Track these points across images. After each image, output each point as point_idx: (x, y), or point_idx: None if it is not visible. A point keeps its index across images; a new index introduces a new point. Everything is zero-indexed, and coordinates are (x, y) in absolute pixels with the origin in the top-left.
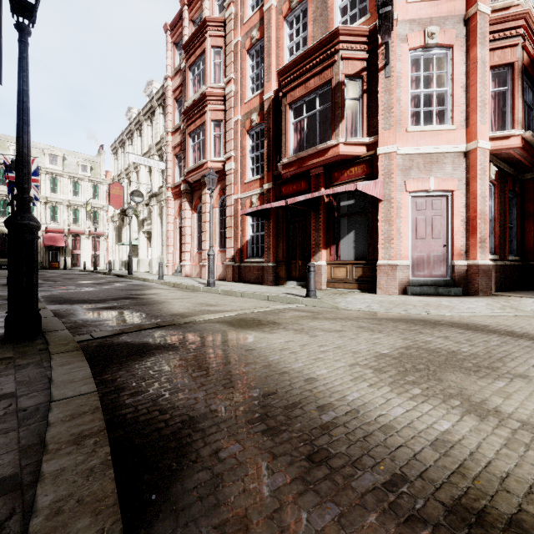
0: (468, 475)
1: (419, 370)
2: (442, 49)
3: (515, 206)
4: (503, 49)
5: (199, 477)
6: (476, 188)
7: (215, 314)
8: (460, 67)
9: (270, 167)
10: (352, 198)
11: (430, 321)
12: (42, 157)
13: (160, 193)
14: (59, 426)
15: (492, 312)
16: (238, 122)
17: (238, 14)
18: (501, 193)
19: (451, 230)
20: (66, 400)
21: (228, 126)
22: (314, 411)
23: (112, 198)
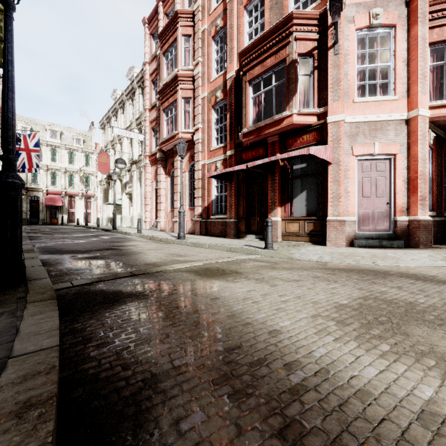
0: None
1: (382, 322)
2: (385, 28)
3: None
4: (441, 27)
5: None
6: (416, 152)
7: (184, 264)
8: (402, 44)
9: (232, 136)
10: (304, 162)
11: (379, 271)
12: (44, 132)
13: (139, 161)
14: (7, 391)
15: (435, 263)
16: (204, 98)
17: (204, 6)
18: (438, 156)
19: (394, 189)
20: (25, 356)
21: (196, 102)
22: (281, 370)
23: (100, 165)
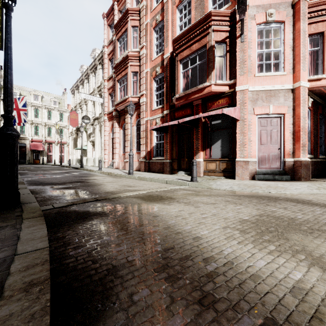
0: (324, 319)
1: (271, 231)
2: (277, 24)
3: (323, 124)
4: (317, 23)
5: (117, 317)
6: (299, 112)
7: (133, 192)
8: (289, 35)
9: (168, 100)
10: (219, 119)
11: (272, 197)
12: (29, 96)
13: (100, 117)
14: (16, 275)
15: (312, 191)
16: (148, 72)
17: (148, 6)
18: (315, 115)
19: (283, 139)
20: (26, 253)
21: (141, 75)
22: (201, 263)
23: (71, 120)
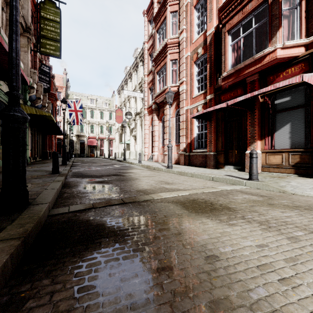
0: None
1: None
2: None
3: None
4: None
5: None
6: None
7: (170, 193)
8: None
9: (212, 83)
10: (288, 95)
11: None
12: (87, 100)
13: (141, 112)
14: None
15: None
16: (188, 57)
17: None
18: None
19: None
20: None
21: (181, 61)
22: None
23: (116, 117)
